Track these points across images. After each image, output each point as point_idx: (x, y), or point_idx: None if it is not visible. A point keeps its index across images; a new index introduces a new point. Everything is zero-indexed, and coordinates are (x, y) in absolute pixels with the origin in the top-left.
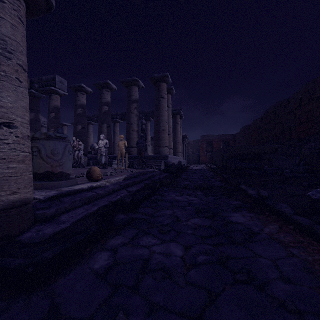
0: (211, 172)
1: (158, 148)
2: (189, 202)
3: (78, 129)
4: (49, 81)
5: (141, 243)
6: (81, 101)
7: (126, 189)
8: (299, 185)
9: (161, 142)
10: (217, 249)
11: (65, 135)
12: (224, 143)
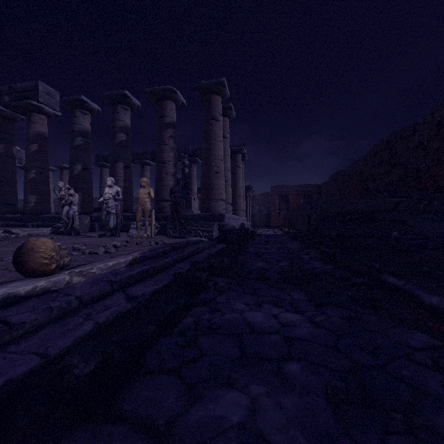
0: (294, 241)
1: (209, 203)
2: (287, 334)
3: (76, 170)
4: (27, 91)
5: None
6: (82, 125)
7: (126, 292)
8: None
9: (213, 192)
10: None
11: None
12: (305, 198)
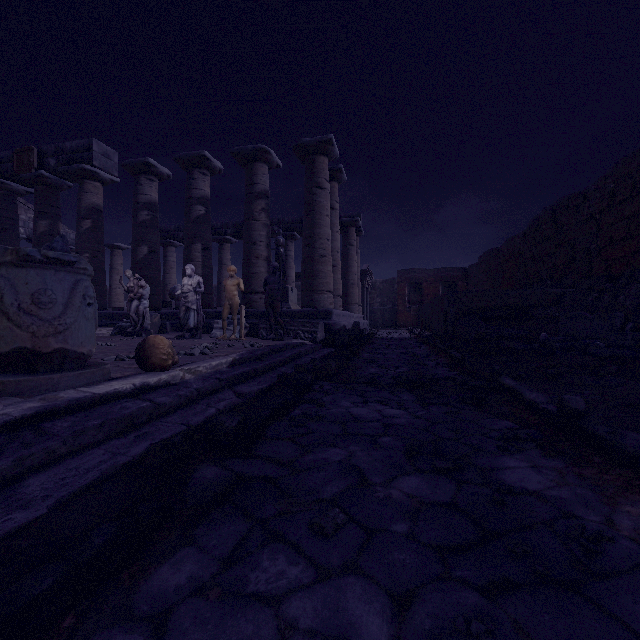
0: (423, 345)
1: (312, 295)
2: (386, 422)
3: (141, 254)
4: (79, 152)
5: (252, 584)
6: (148, 195)
7: (233, 389)
8: (635, 378)
9: (317, 282)
10: (499, 608)
11: (71, 256)
12: (446, 286)
